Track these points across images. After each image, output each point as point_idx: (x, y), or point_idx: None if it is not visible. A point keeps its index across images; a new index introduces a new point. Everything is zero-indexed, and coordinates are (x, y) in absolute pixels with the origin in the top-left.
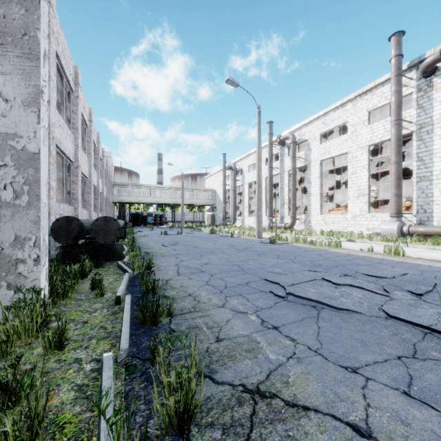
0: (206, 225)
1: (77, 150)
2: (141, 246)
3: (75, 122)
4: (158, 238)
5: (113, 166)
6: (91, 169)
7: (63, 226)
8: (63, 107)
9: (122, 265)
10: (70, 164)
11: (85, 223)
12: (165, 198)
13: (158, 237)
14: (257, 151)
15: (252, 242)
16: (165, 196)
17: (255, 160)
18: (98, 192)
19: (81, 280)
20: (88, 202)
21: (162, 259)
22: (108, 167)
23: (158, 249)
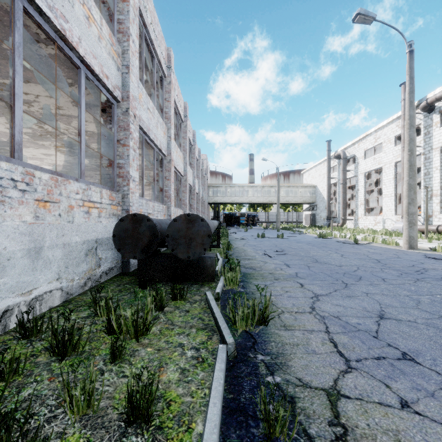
0: (304, 226)
1: (170, 142)
2: (238, 254)
3: (168, 111)
4: (255, 243)
5: (208, 168)
6: (186, 167)
7: (128, 229)
8: (154, 91)
9: (213, 307)
10: (163, 158)
11: (164, 225)
12: (258, 197)
13: (255, 240)
14: (406, 114)
15: (407, 255)
16: (257, 195)
17: (376, 141)
18: (194, 192)
19: (136, 340)
20: (183, 201)
21: (276, 287)
22: (204, 169)
23: (261, 261)
